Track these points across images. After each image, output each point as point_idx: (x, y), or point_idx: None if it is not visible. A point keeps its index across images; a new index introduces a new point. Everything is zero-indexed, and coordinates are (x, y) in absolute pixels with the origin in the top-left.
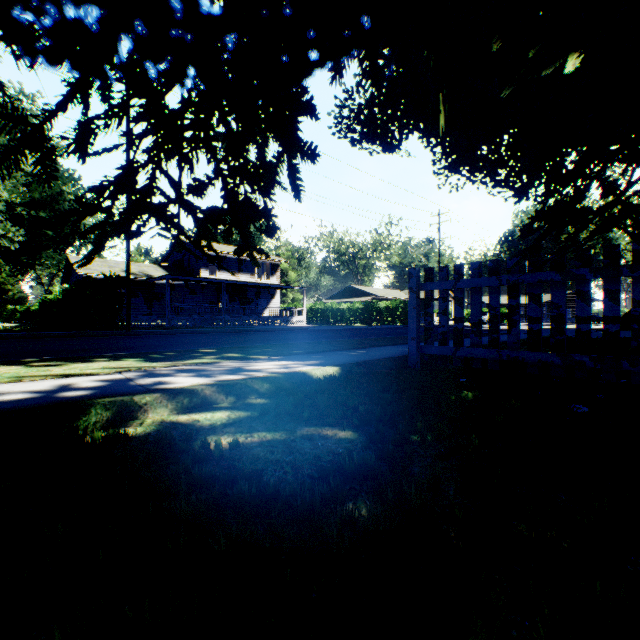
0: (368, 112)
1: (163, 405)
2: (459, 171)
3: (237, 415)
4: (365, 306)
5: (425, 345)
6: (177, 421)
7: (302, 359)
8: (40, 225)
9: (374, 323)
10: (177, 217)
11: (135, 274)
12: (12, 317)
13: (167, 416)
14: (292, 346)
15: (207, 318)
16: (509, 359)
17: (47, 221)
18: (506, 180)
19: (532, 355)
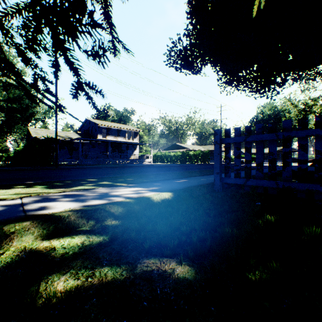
0: (184, 53)
1: (29, 232)
2: (231, 84)
3: (90, 241)
4: (182, 154)
5: (225, 177)
6: (35, 250)
7: (148, 186)
8: (13, 111)
9: (187, 162)
10: (3, 52)
11: (63, 137)
12: (1, 159)
13: (31, 243)
14: (143, 176)
15: (101, 160)
16: (284, 187)
17: (17, 109)
18: (256, 88)
19: (301, 185)
